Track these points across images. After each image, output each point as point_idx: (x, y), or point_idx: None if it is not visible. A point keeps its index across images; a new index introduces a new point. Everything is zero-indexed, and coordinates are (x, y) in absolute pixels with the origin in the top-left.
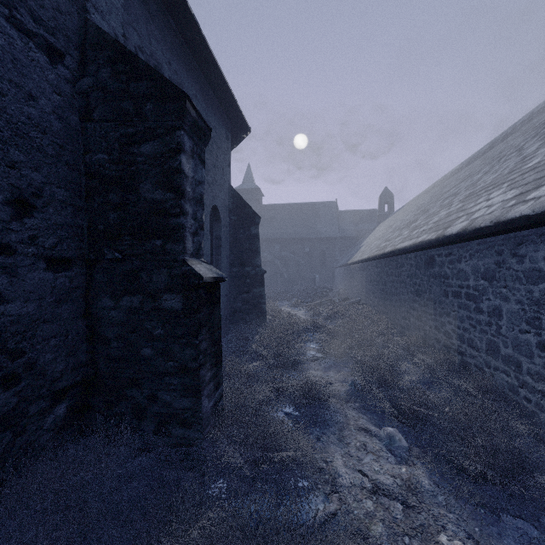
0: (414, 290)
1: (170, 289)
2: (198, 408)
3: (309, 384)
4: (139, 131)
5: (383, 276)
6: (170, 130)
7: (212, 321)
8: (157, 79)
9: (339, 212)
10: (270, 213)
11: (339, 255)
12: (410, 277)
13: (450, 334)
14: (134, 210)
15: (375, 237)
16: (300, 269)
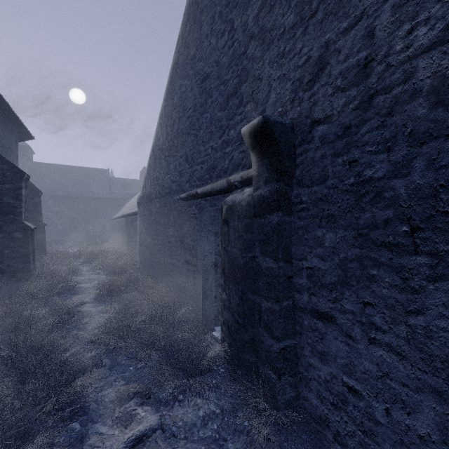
0: (130, 233)
1: (17, 231)
2: (29, 267)
3: (72, 266)
4: (3, 180)
5: (123, 227)
6: (18, 182)
7: (32, 241)
8: (13, 166)
9: (111, 178)
10: (42, 171)
11: (110, 211)
12: (129, 227)
13: (135, 247)
14: (1, 205)
15: (130, 202)
16: (74, 222)
